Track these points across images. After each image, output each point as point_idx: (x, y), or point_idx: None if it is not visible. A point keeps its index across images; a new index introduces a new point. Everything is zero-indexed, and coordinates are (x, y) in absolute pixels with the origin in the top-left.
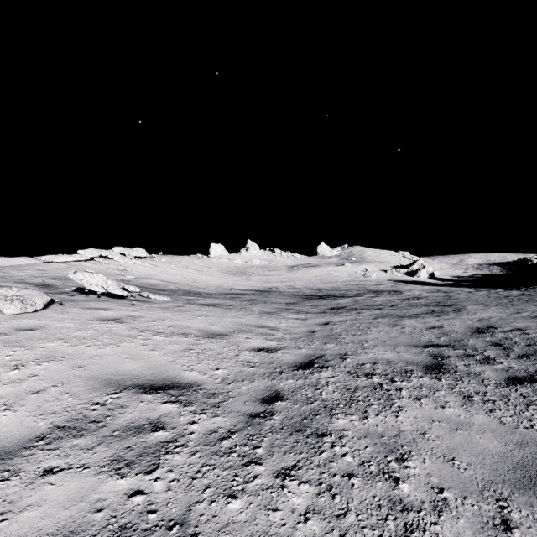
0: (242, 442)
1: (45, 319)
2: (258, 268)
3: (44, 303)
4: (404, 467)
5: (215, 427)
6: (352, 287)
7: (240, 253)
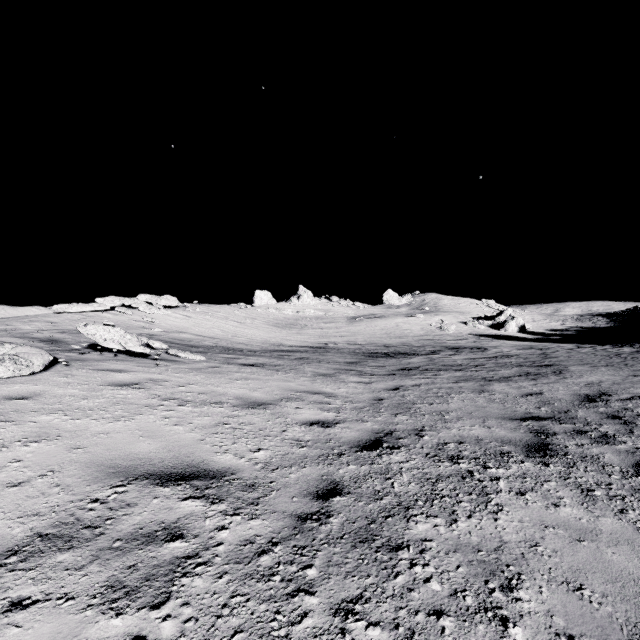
0: (288, 558)
1: (44, 384)
2: (311, 320)
3: (45, 363)
4: (514, 600)
5: (251, 535)
6: (426, 342)
7: (290, 302)
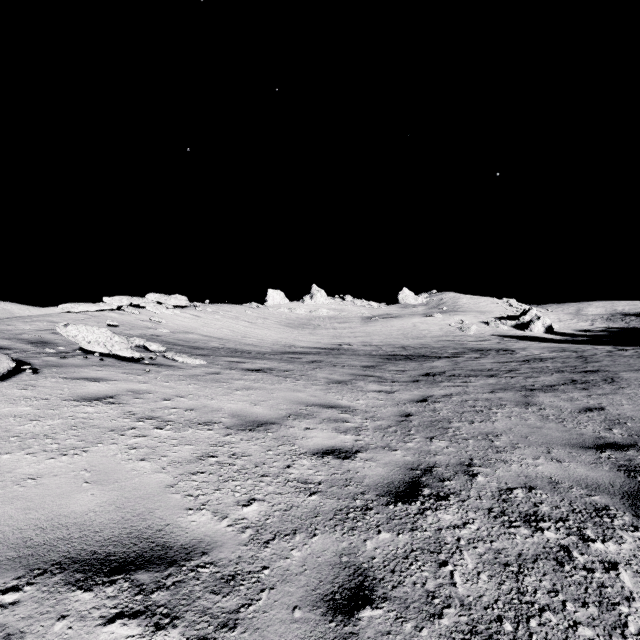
0: None
1: None
2: (324, 320)
3: (2, 372)
4: None
5: None
6: (446, 344)
7: (303, 301)
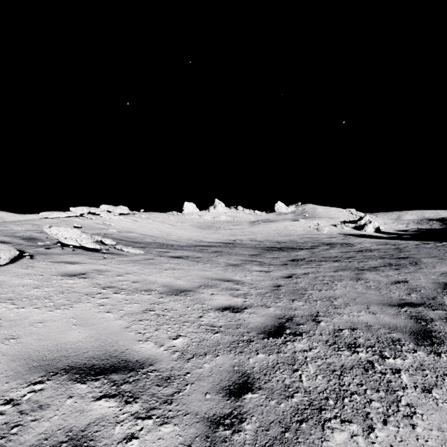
0: None
1: (6, 275)
2: (224, 223)
3: (11, 257)
4: None
5: None
6: (307, 240)
7: (209, 210)
